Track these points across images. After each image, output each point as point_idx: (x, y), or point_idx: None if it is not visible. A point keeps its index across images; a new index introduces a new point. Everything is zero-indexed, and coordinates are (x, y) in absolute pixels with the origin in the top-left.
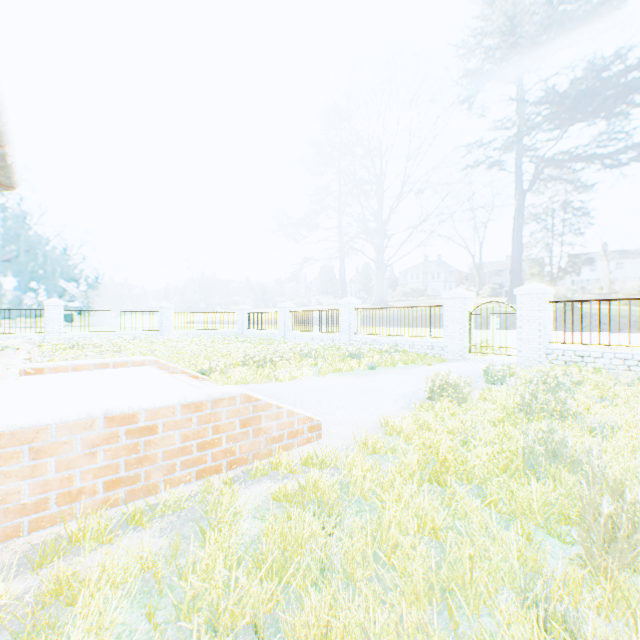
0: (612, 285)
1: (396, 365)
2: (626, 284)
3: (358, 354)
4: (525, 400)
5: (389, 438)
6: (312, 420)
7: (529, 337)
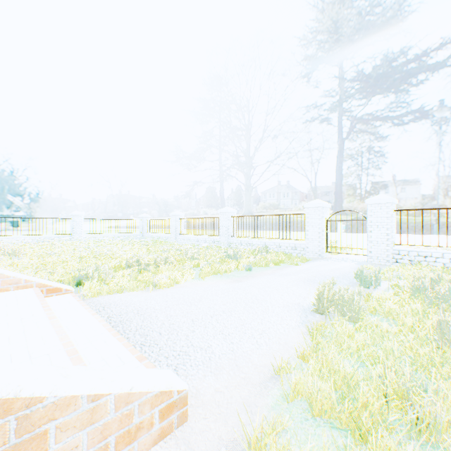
0: (405, 202)
1: (269, 265)
2: (414, 201)
3: (235, 255)
4: (450, 326)
5: (307, 447)
6: (169, 395)
7: (378, 240)
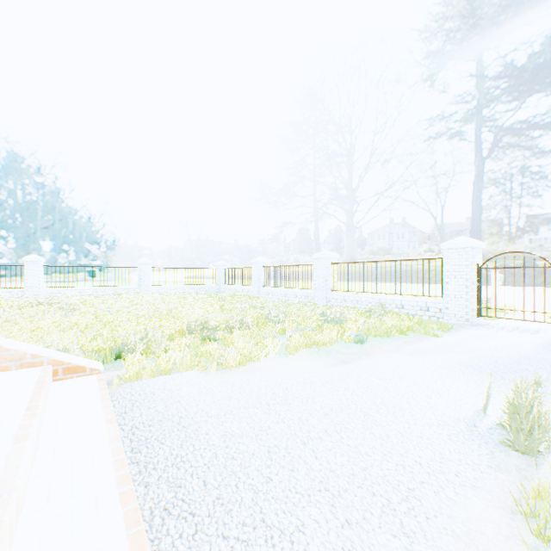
0: None
1: (389, 335)
2: None
3: (338, 318)
4: None
5: None
6: None
7: None
